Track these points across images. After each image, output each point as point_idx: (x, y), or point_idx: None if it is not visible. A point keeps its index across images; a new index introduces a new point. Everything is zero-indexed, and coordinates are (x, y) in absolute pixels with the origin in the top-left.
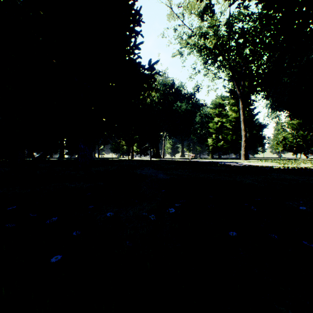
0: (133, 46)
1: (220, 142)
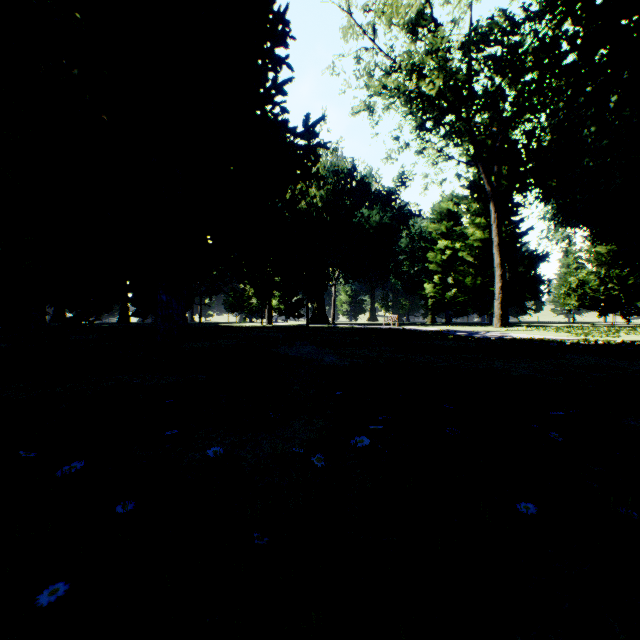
0: (271, 87)
1: (449, 291)
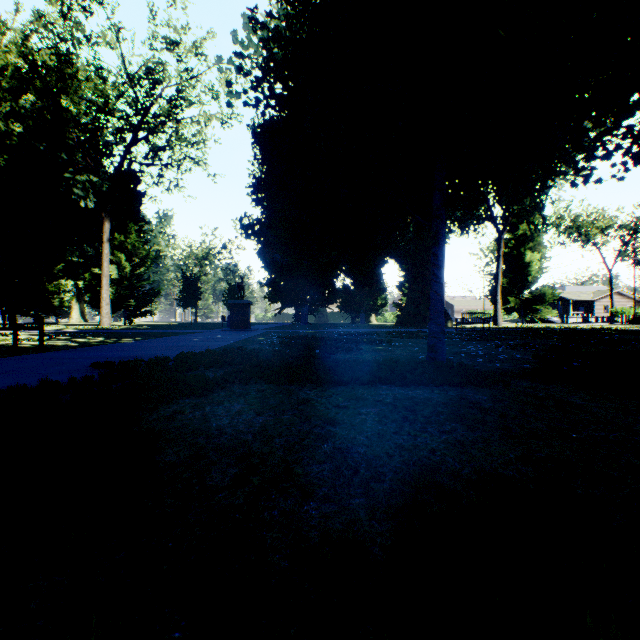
0: None
1: None
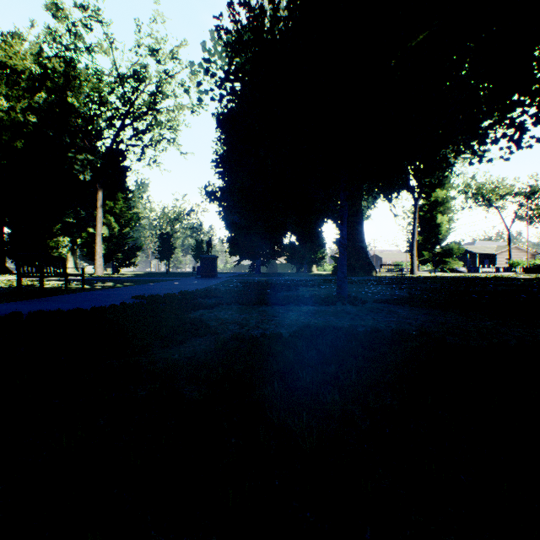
0: None
1: None
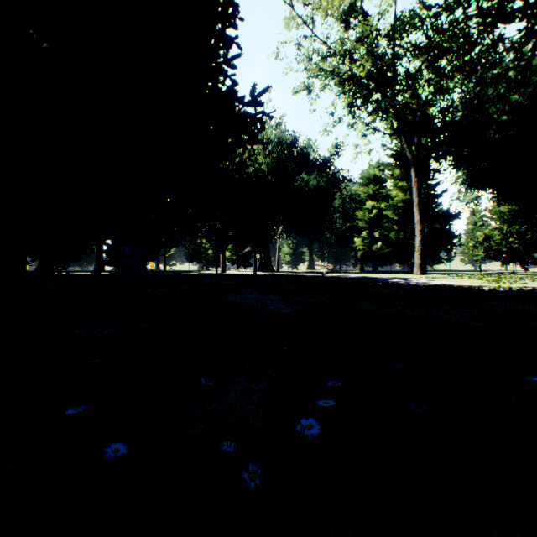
0: (222, 61)
1: (376, 244)
